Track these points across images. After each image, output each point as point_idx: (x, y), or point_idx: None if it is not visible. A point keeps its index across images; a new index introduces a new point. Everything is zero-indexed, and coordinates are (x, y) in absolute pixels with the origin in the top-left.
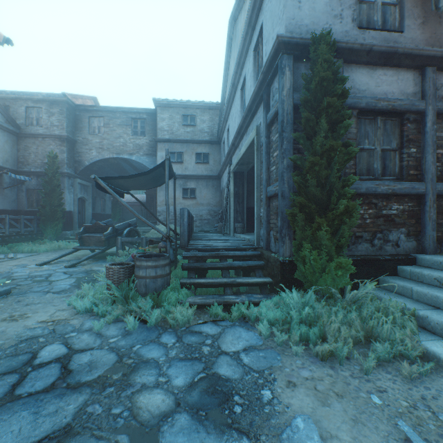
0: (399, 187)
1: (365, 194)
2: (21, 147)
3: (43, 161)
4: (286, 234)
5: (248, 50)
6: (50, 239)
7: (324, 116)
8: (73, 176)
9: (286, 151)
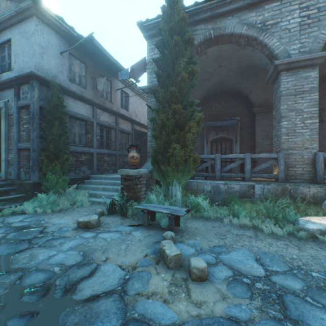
0: (85, 149)
1: (73, 152)
2: None
3: None
4: (36, 169)
5: None
6: None
7: (57, 120)
8: None
9: (36, 128)
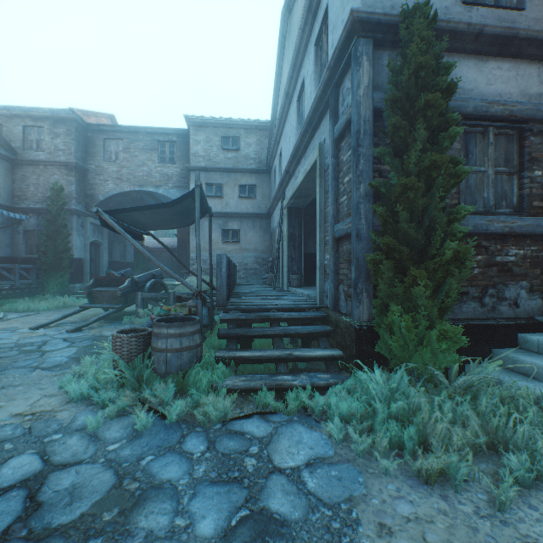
0: (518, 224)
1: (471, 234)
2: (17, 177)
3: (45, 195)
4: (363, 290)
5: (307, 45)
6: (54, 294)
7: (421, 120)
8: (84, 214)
9: (363, 174)
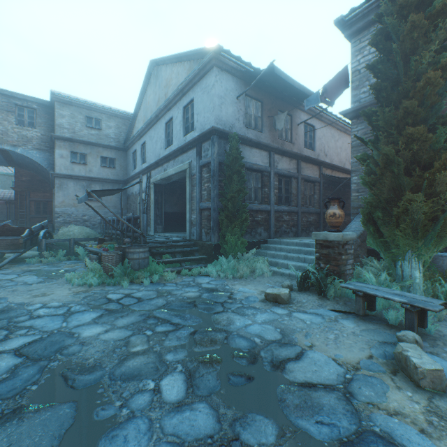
0: (261, 207)
1: (248, 210)
2: None
3: None
4: (216, 230)
5: (177, 102)
6: None
7: (236, 175)
8: None
9: (216, 186)
